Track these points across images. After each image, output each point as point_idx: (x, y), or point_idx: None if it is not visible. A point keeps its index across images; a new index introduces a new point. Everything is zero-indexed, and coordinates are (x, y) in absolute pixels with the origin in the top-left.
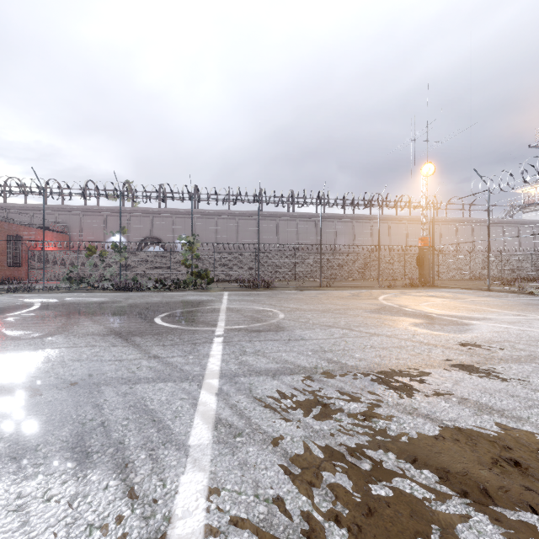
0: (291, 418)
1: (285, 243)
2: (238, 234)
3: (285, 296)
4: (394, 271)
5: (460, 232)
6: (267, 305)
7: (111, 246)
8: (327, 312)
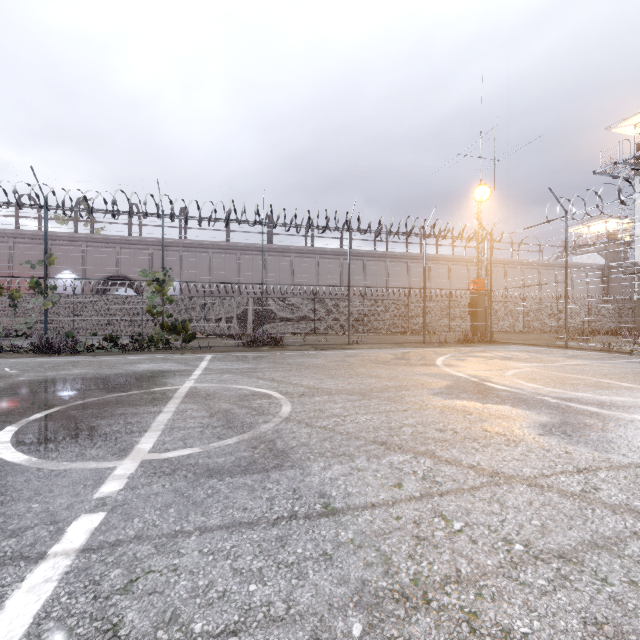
0: None
1: (301, 287)
2: (240, 274)
3: (299, 360)
4: (437, 322)
5: (509, 276)
6: (265, 380)
7: (29, 284)
8: (369, 398)
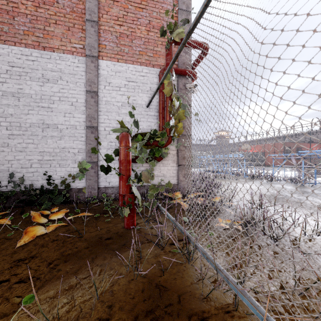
0: None
1: None
2: None
3: None
4: None
5: None
6: None
7: None
8: None
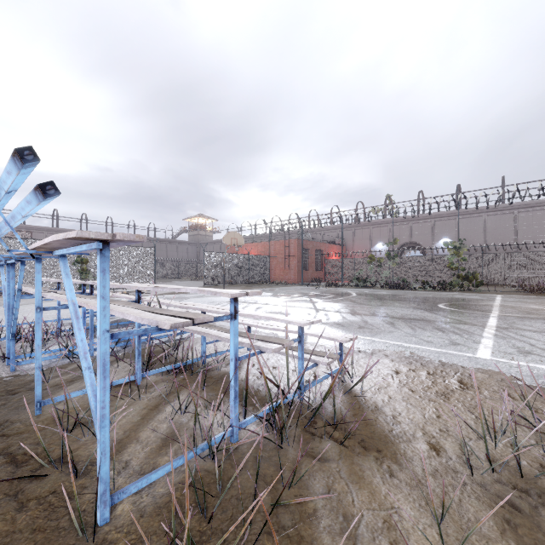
0: (539, 341)
1: None
2: (517, 230)
3: None
4: None
5: None
6: None
7: (385, 254)
8: None
